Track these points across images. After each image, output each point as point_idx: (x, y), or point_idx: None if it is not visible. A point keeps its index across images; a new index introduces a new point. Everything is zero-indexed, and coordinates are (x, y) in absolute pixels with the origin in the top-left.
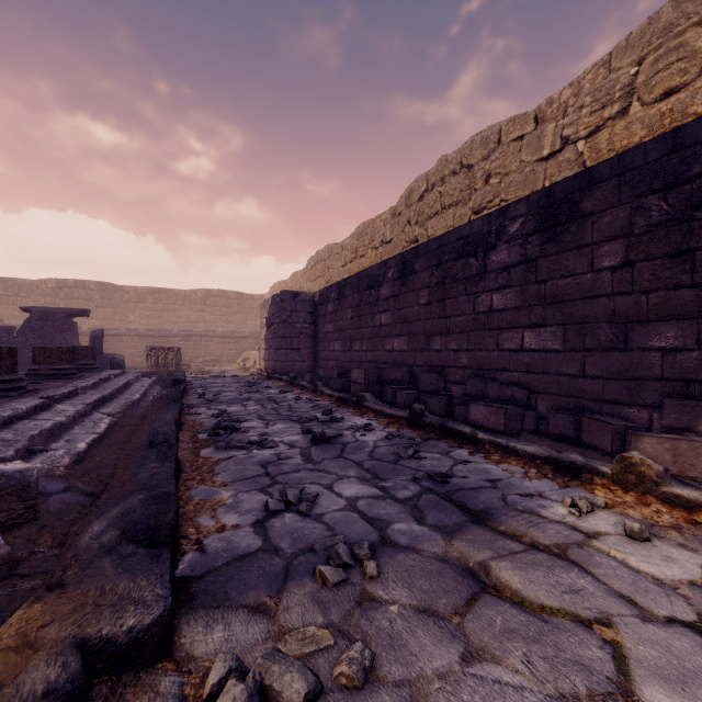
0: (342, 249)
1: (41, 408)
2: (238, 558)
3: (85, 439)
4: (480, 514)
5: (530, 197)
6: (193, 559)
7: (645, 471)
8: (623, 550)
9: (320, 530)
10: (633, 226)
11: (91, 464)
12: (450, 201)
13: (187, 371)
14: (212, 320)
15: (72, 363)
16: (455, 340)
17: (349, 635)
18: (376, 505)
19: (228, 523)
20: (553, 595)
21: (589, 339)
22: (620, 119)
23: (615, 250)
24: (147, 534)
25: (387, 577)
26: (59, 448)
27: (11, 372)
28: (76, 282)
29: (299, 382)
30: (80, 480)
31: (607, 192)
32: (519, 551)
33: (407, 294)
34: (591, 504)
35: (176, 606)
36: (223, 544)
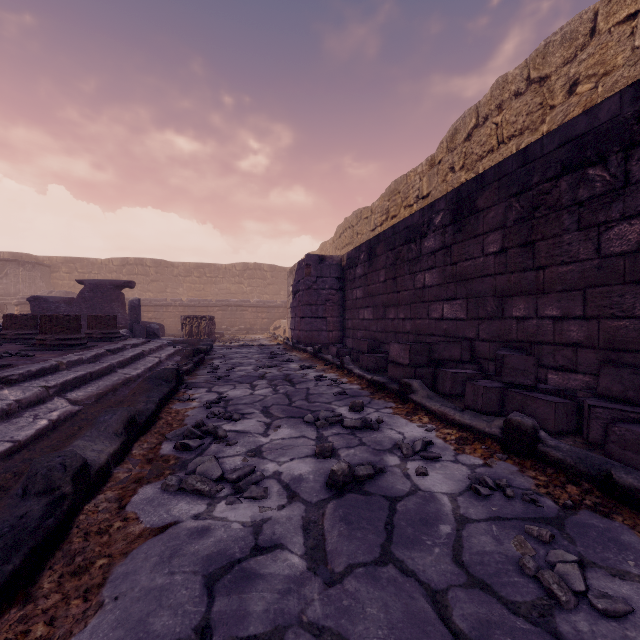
0: (371, 213)
1: None
2: None
3: None
4: None
5: None
6: None
7: None
8: None
9: None
10: None
11: None
12: (511, 130)
13: (220, 339)
14: (248, 292)
15: (94, 332)
16: (556, 302)
17: None
18: None
19: None
20: None
21: None
22: None
23: None
24: None
25: None
26: None
27: None
28: (135, 260)
29: (324, 355)
30: None
31: None
32: None
33: (465, 242)
34: None
35: None
36: None
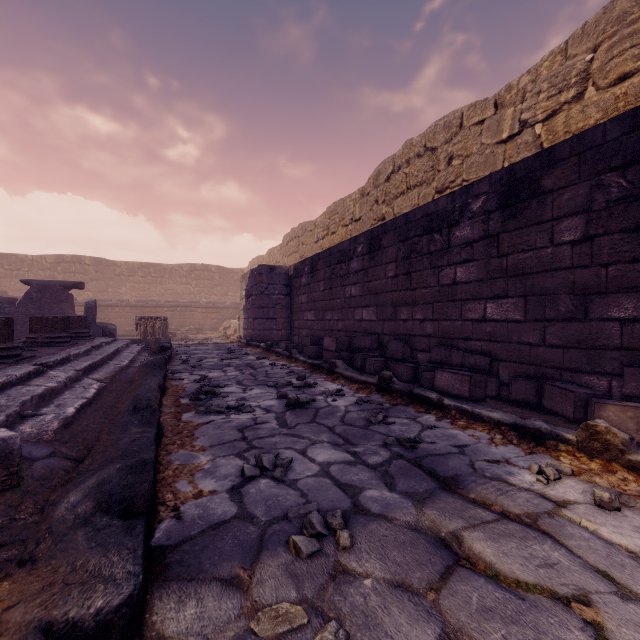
0: (315, 227)
1: (34, 374)
2: (213, 526)
3: (74, 404)
4: (450, 481)
5: (492, 176)
6: (169, 527)
7: (610, 439)
8: (594, 520)
9: (294, 496)
10: (592, 202)
11: (78, 428)
12: (415, 181)
13: (173, 338)
14: (196, 292)
15: (67, 332)
16: (421, 311)
17: (323, 613)
18: (348, 470)
19: (205, 489)
20: (528, 568)
21: (549, 310)
22: (576, 103)
23: (575, 225)
24: (122, 505)
25: (360, 548)
26: (49, 412)
27: (8, 340)
28: (73, 257)
29: (276, 349)
30: (65, 446)
31: (566, 170)
32: (490, 520)
33: (375, 268)
34: (558, 471)
35: (149, 578)
36: (199, 511)
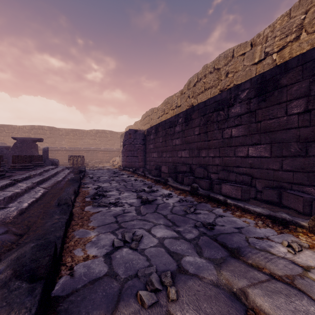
0: (157, 110)
1: (9, 185)
2: (92, 281)
3: (28, 201)
4: (235, 251)
5: (252, 79)
6: (65, 282)
7: None
8: None
9: (142, 260)
10: (310, 91)
11: (27, 215)
12: (208, 86)
13: (87, 166)
14: (99, 143)
15: (32, 163)
16: (212, 152)
17: None
18: (175, 243)
19: (91, 254)
20: None
21: (285, 151)
22: (295, 41)
23: (300, 104)
24: (29, 273)
25: (183, 300)
26: (13, 206)
27: None
28: (38, 126)
29: (137, 172)
30: (15, 226)
31: (295, 74)
32: (264, 280)
33: (188, 130)
34: (300, 245)
35: None
36: (85, 270)
